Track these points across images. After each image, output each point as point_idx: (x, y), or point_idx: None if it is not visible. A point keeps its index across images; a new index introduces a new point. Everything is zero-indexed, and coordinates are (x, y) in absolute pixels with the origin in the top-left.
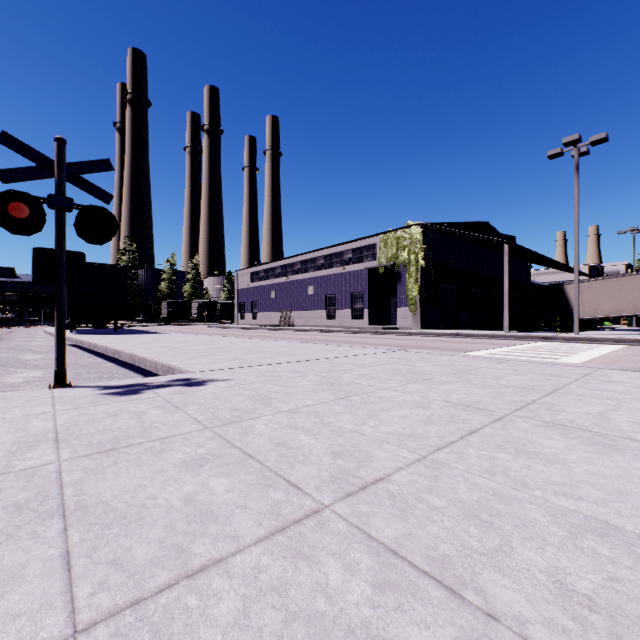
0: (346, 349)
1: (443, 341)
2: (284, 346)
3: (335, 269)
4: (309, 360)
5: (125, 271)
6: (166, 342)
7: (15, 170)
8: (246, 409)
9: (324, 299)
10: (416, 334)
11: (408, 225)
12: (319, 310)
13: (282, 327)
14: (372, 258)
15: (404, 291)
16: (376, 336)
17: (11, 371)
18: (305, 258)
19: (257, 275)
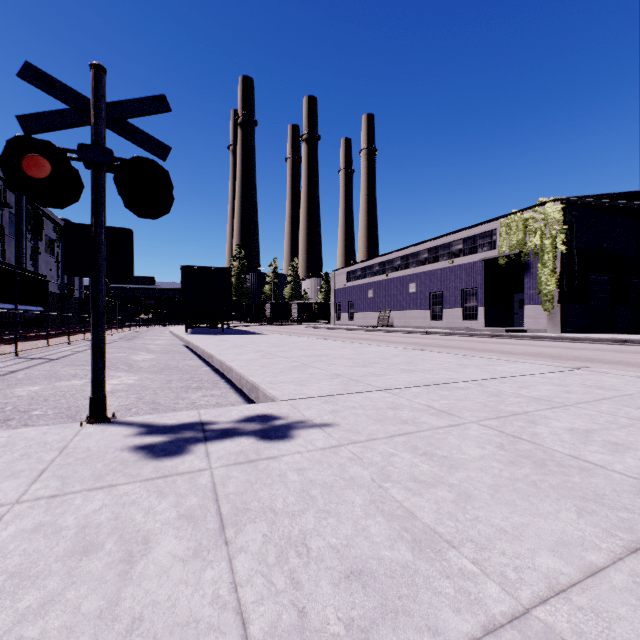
0: (485, 363)
1: (609, 350)
2: (394, 355)
3: (441, 263)
4: (443, 383)
5: (229, 273)
6: (261, 345)
7: (41, 115)
8: (380, 575)
9: (428, 297)
10: (556, 339)
11: (541, 202)
12: (422, 309)
13: (380, 328)
14: (489, 247)
15: (534, 285)
16: (500, 340)
17: (109, 375)
18: (406, 253)
19: (354, 274)
